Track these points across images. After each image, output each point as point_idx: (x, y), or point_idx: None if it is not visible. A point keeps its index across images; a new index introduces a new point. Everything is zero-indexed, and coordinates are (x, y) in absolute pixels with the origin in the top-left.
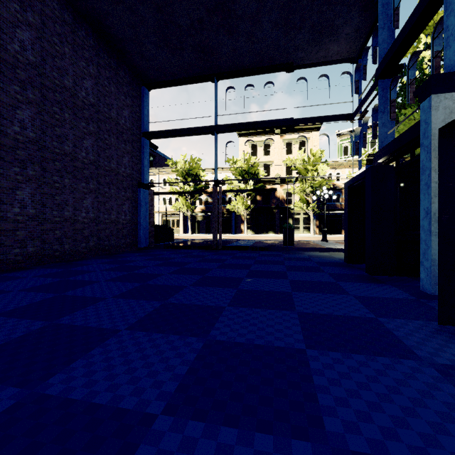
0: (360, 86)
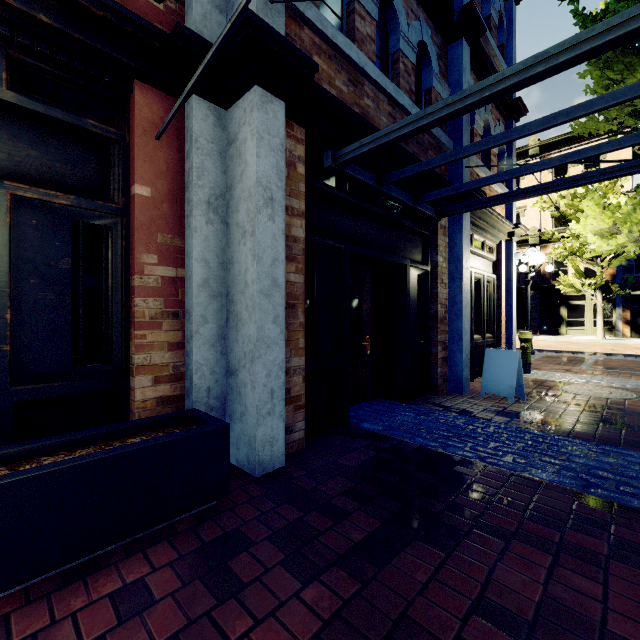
0: (510, 52)
